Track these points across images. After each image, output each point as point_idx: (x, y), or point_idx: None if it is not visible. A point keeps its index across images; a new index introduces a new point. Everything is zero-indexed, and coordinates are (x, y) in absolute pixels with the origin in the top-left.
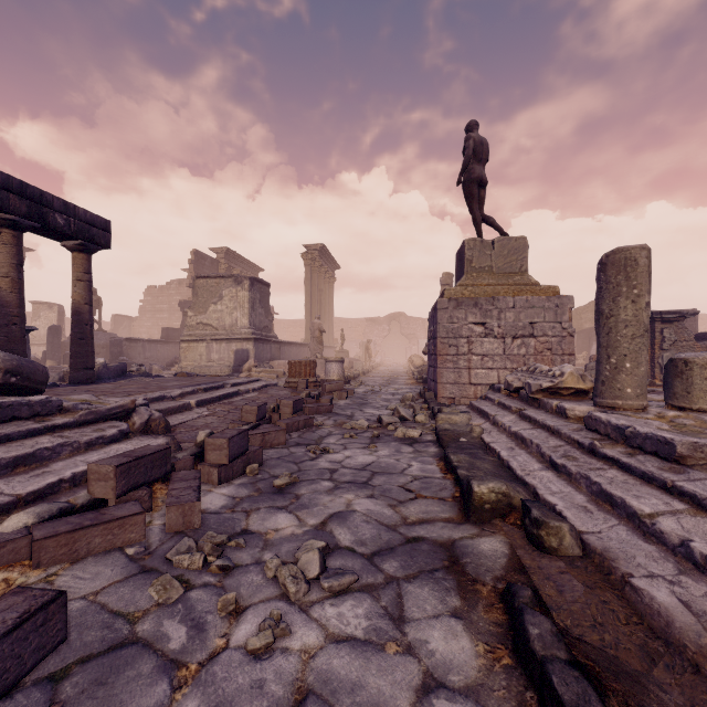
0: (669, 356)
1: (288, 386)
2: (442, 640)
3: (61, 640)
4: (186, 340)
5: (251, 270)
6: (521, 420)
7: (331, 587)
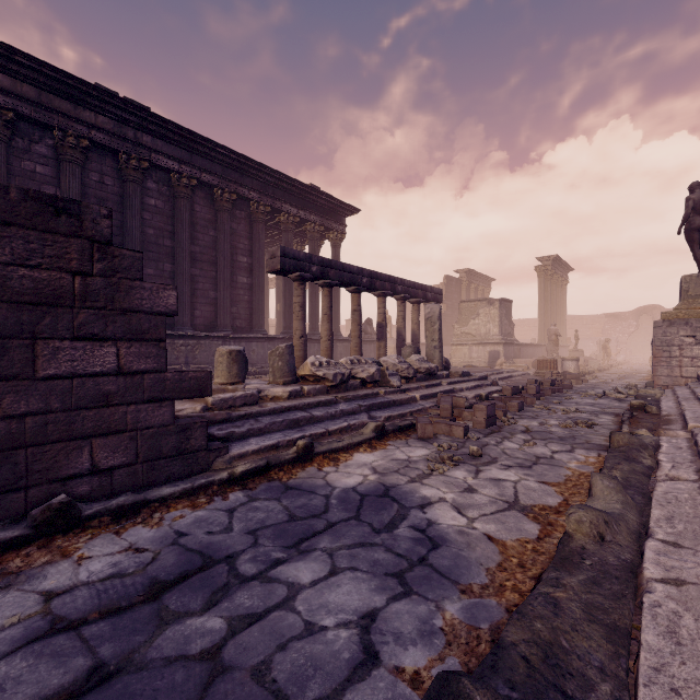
0: None
1: (538, 375)
2: (606, 417)
3: (523, 409)
4: (454, 344)
5: (484, 281)
6: (689, 392)
7: (579, 411)
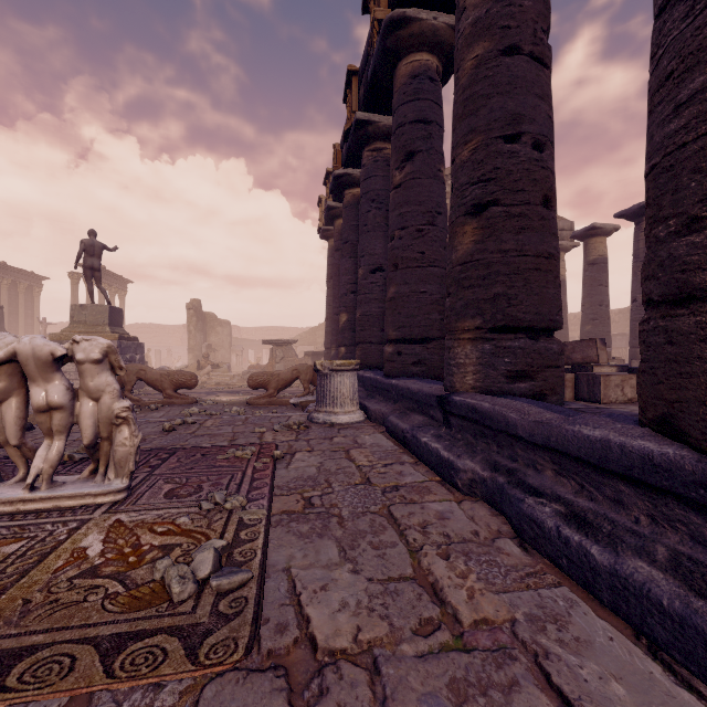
0: (280, 366)
1: None
2: None
3: None
4: None
5: (31, 278)
6: None
7: None
